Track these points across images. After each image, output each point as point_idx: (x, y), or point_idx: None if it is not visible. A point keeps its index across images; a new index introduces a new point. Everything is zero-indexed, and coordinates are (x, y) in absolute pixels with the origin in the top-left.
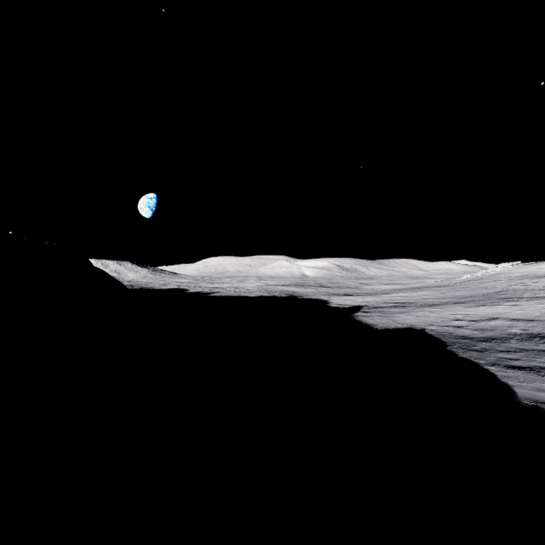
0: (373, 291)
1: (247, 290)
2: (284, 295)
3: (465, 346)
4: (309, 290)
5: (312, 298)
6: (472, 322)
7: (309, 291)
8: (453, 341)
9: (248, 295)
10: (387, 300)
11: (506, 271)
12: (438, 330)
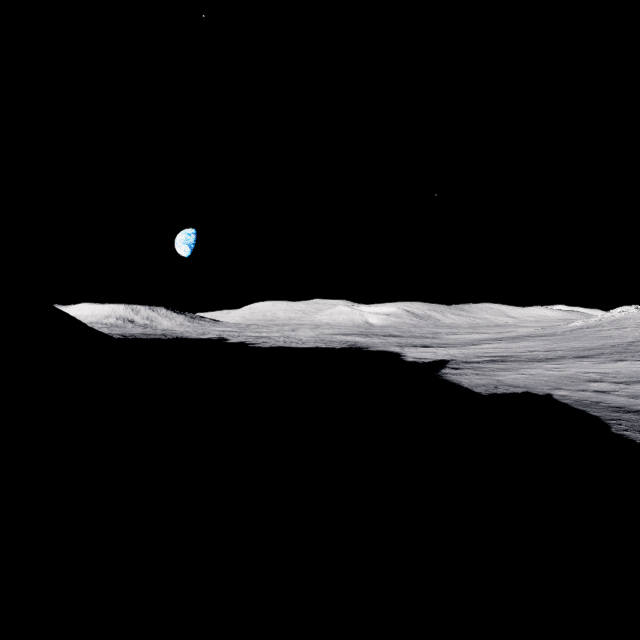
0: (457, 342)
1: (299, 340)
2: (345, 347)
3: (639, 426)
4: (376, 340)
5: (381, 350)
6: (619, 384)
7: (376, 342)
8: (612, 417)
9: (300, 345)
10: (478, 352)
11: (629, 316)
12: (574, 397)
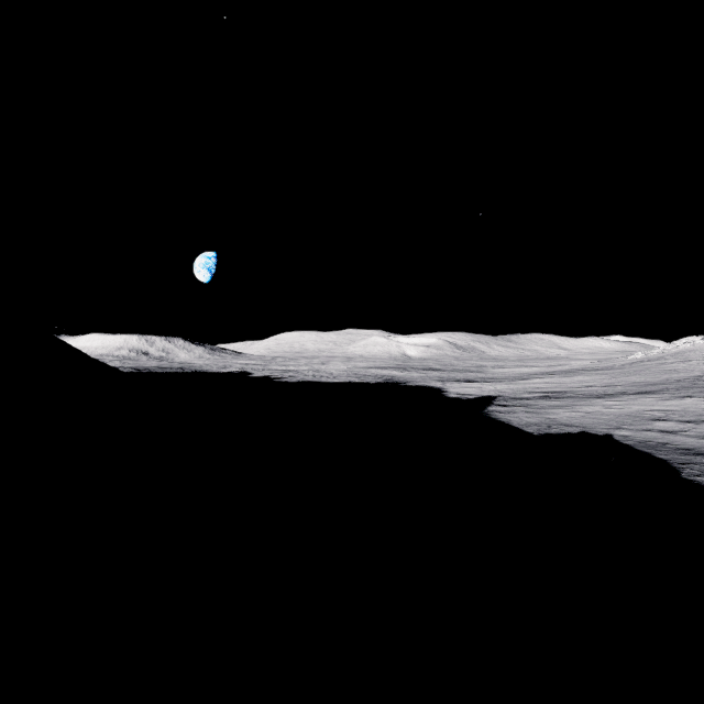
0: (504, 376)
1: (330, 374)
2: (381, 381)
3: None
4: (415, 375)
5: (420, 385)
6: (688, 424)
7: (415, 376)
8: (682, 460)
9: (331, 380)
10: (528, 388)
11: (695, 347)
12: (637, 438)
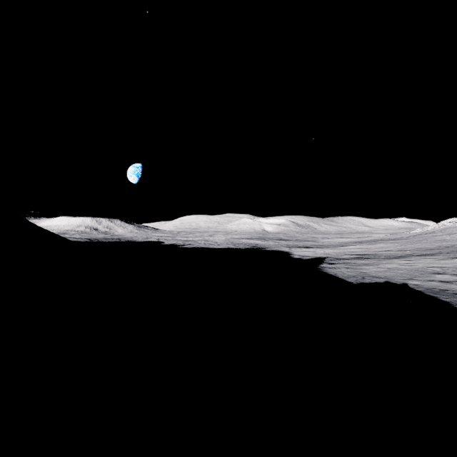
0: (330, 244)
1: (215, 243)
2: (249, 247)
3: None
4: (271, 243)
5: (275, 250)
6: None
7: (271, 244)
8: None
9: (216, 246)
10: (346, 251)
11: (456, 225)
12: (425, 286)
